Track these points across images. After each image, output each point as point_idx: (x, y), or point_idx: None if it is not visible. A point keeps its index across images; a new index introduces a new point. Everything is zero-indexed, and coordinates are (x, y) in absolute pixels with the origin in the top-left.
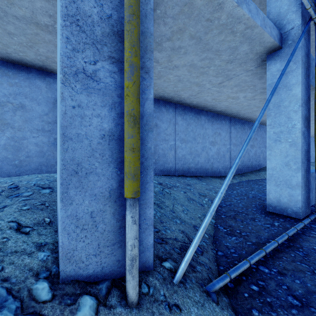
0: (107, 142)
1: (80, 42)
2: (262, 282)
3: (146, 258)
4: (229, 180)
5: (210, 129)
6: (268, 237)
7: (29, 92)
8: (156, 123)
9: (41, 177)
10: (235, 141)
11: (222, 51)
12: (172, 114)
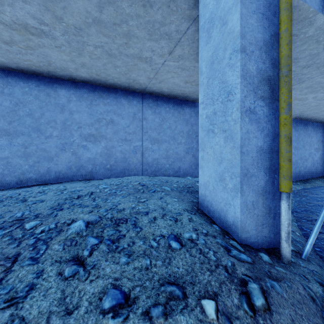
0: (259, 154)
1: (248, 91)
2: None
3: (279, 238)
4: None
5: None
6: None
7: (116, 109)
8: None
9: (146, 178)
10: (297, 144)
11: (301, 58)
12: None
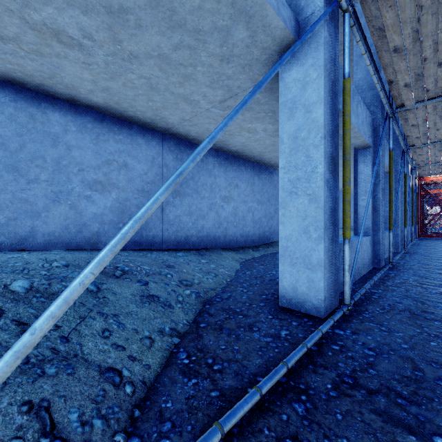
0: None
1: None
2: None
3: None
4: (80, 285)
5: (222, 177)
6: (258, 369)
7: None
8: (126, 162)
9: None
10: (260, 197)
11: (207, 34)
12: (157, 150)
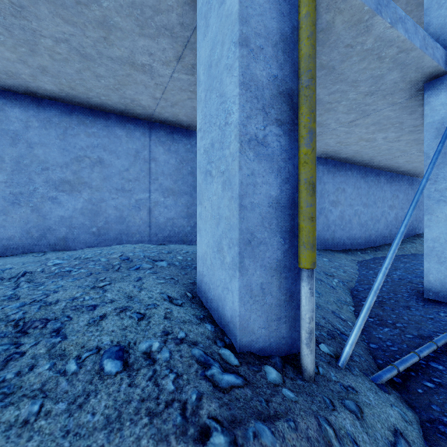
0: (274, 210)
1: (253, 109)
2: (438, 379)
3: None
4: (395, 253)
5: (331, 183)
6: (434, 330)
7: (108, 143)
8: None
9: (140, 247)
10: (366, 200)
11: (361, 81)
12: None
